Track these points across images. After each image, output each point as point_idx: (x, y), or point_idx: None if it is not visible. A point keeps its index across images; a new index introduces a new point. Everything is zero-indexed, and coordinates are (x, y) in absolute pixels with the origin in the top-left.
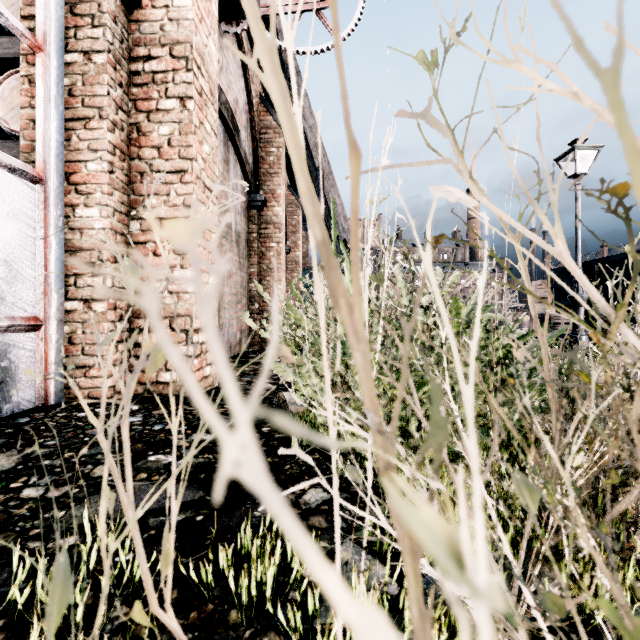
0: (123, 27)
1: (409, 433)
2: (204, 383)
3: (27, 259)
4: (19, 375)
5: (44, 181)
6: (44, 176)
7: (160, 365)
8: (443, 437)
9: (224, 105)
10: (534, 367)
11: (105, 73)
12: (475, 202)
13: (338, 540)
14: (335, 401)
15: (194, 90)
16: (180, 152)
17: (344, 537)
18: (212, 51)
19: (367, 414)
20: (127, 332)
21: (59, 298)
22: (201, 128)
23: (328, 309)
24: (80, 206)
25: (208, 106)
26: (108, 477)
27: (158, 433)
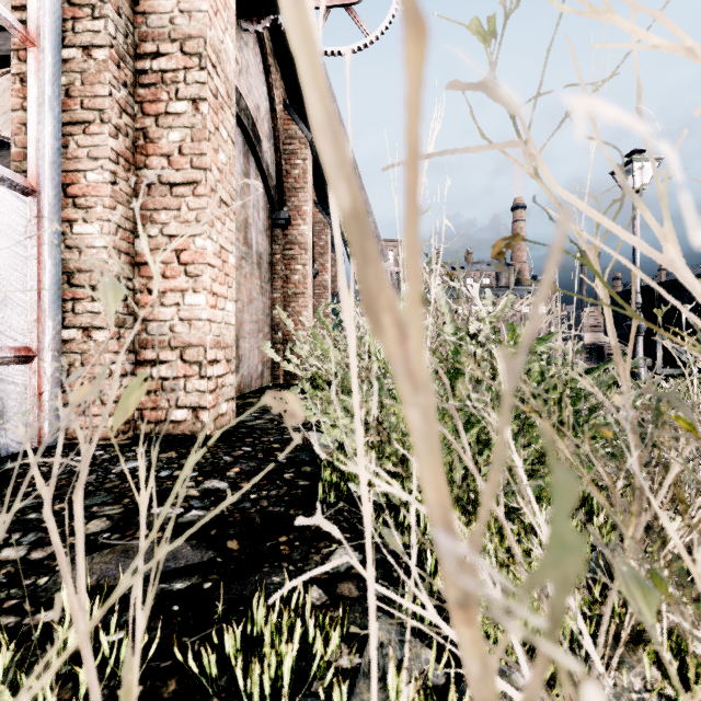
0: (128, 20)
1: (453, 481)
2: (220, 422)
3: (17, 281)
4: (8, 413)
5: (37, 193)
6: (37, 187)
7: (131, 413)
8: (573, 566)
9: (244, 111)
10: (595, 404)
11: (107, 71)
12: (645, 126)
13: (374, 653)
14: (367, 443)
15: (208, 91)
16: (192, 161)
17: (379, 609)
18: (229, 48)
19: (442, 542)
20: (132, 364)
21: (55, 326)
22: (216, 134)
23: (359, 338)
24: (79, 222)
25: (224, 110)
26: (103, 534)
27: (165, 480)
